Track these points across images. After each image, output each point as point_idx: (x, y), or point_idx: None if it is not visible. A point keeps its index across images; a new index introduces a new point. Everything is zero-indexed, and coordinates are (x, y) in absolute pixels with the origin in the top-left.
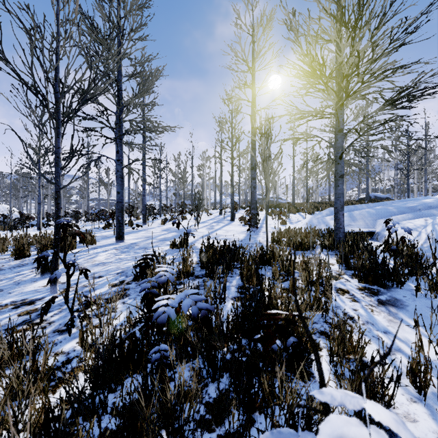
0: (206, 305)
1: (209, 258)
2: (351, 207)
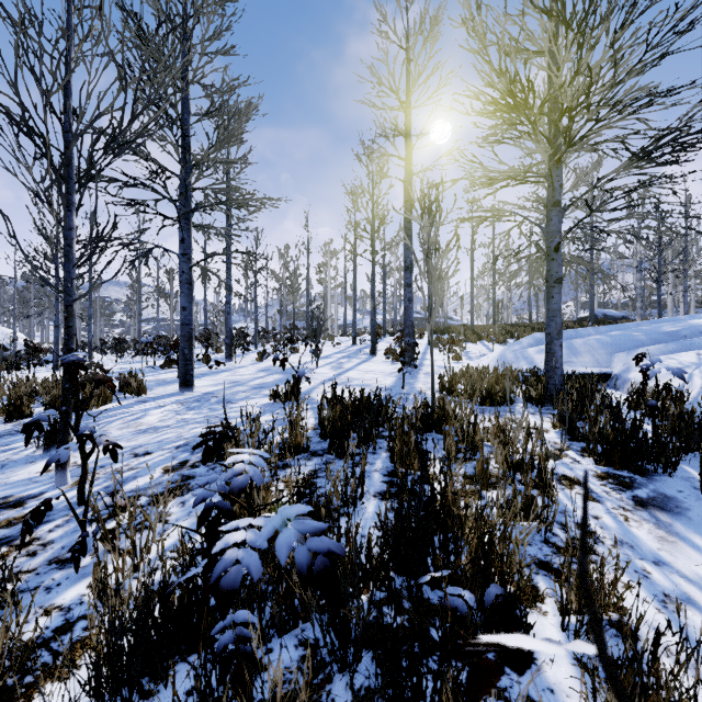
0: (327, 543)
1: (335, 420)
2: (569, 333)
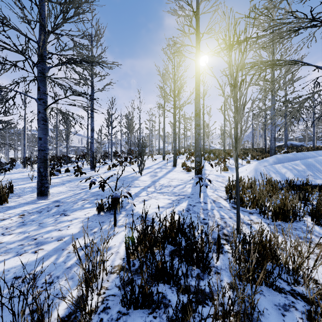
0: None
1: (141, 285)
2: (299, 155)
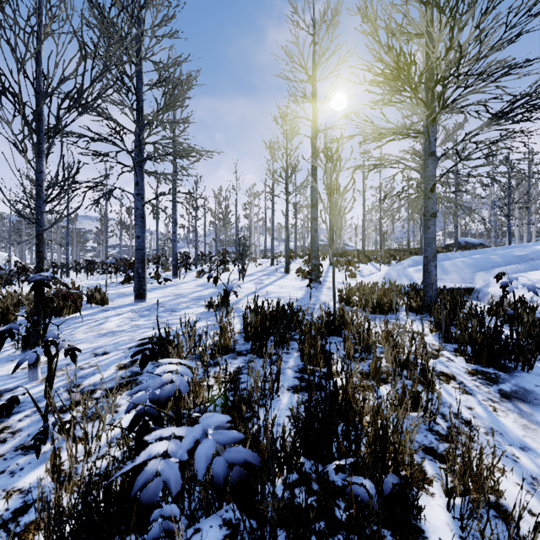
0: (243, 453)
1: (257, 326)
2: (440, 256)
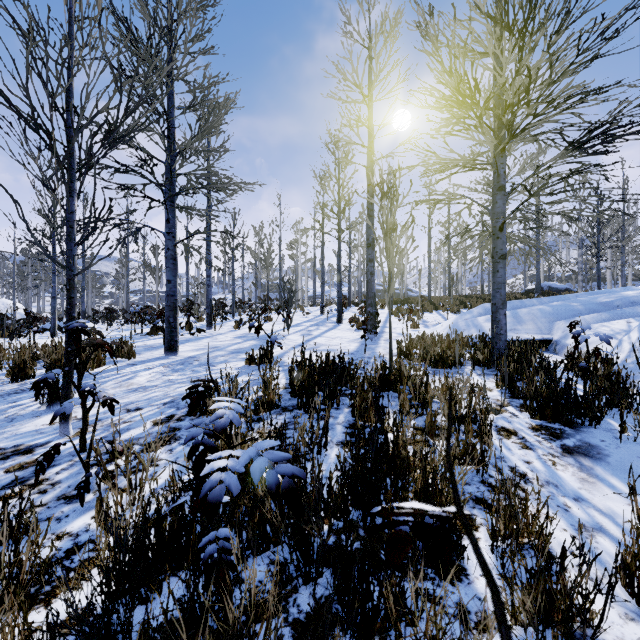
0: (291, 468)
1: (304, 380)
2: (515, 303)
